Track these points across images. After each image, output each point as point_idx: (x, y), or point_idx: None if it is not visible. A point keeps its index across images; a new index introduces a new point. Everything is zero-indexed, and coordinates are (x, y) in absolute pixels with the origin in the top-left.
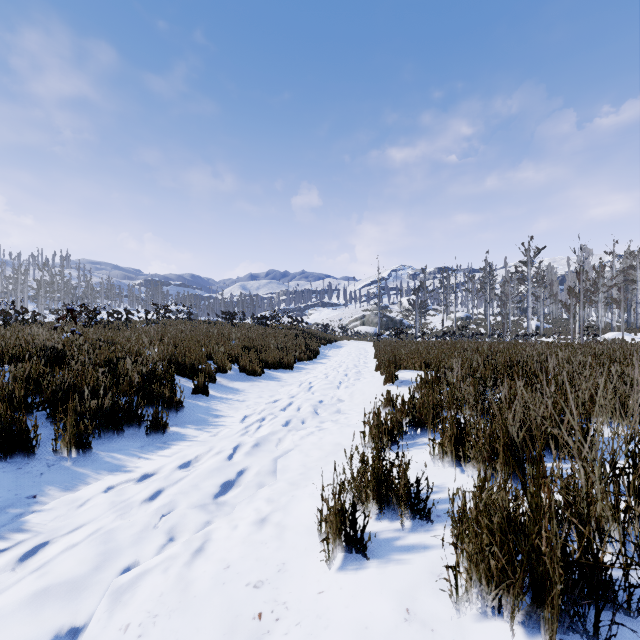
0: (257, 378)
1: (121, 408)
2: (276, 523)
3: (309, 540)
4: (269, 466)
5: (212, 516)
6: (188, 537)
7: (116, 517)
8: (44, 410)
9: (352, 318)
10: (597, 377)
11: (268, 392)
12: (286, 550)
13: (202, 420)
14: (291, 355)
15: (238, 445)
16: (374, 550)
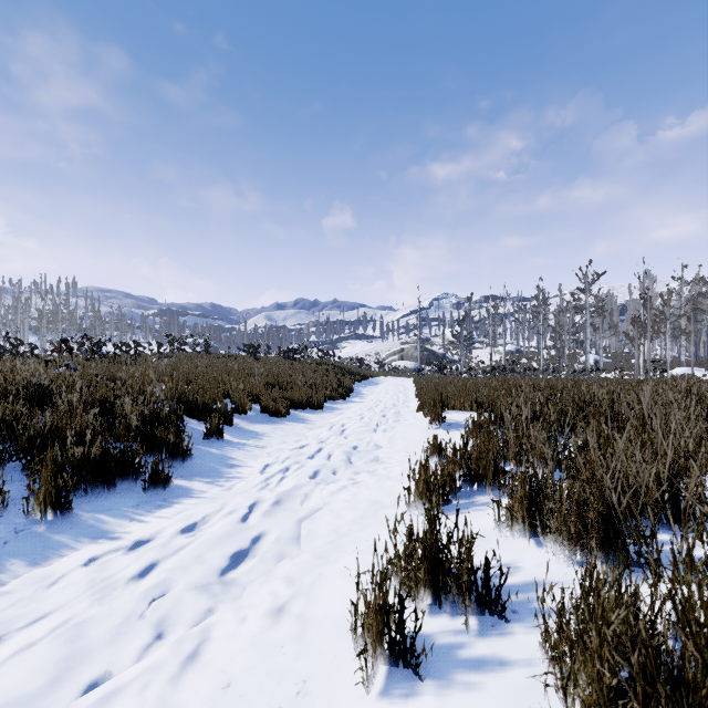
0: (281, 420)
1: (113, 458)
2: (297, 615)
3: (340, 643)
4: (291, 531)
5: (214, 603)
6: (180, 635)
7: (89, 605)
8: (19, 460)
9: (389, 352)
10: (700, 421)
11: (293, 436)
12: (309, 658)
13: (213, 471)
14: (321, 393)
15: (254, 503)
16: (429, 664)
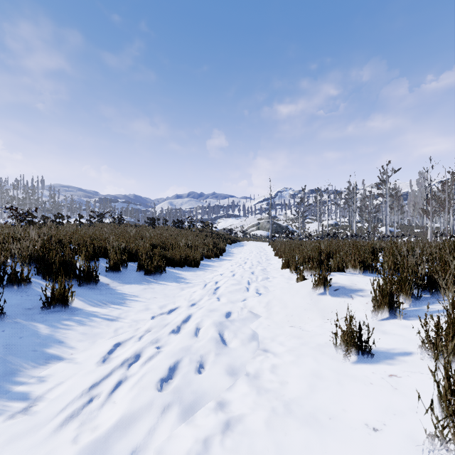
0: (156, 278)
1: None
2: None
3: None
4: None
5: None
6: None
7: None
8: None
9: (250, 225)
10: None
11: (161, 299)
12: None
13: (6, 374)
14: (198, 252)
15: None
16: None
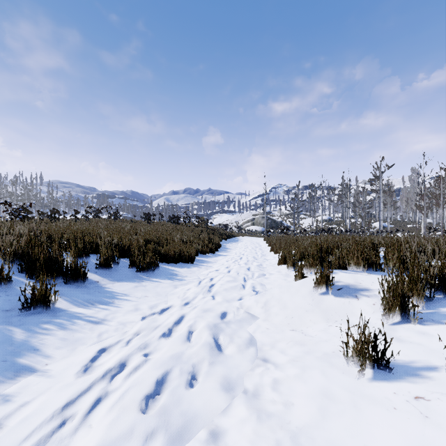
0: (148, 275)
1: None
2: None
3: None
4: None
5: None
6: None
7: None
8: None
9: (245, 220)
10: None
11: (152, 298)
12: None
13: None
14: (193, 248)
15: None
16: None
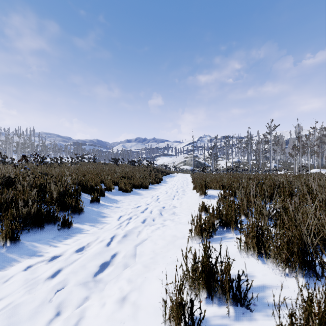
0: (128, 194)
1: (42, 213)
2: (132, 302)
3: (156, 321)
4: (131, 252)
5: (89, 294)
6: (68, 314)
7: (21, 295)
8: None
9: (179, 162)
10: None
11: (134, 202)
12: None
13: (94, 219)
14: (147, 181)
15: (113, 236)
16: None
